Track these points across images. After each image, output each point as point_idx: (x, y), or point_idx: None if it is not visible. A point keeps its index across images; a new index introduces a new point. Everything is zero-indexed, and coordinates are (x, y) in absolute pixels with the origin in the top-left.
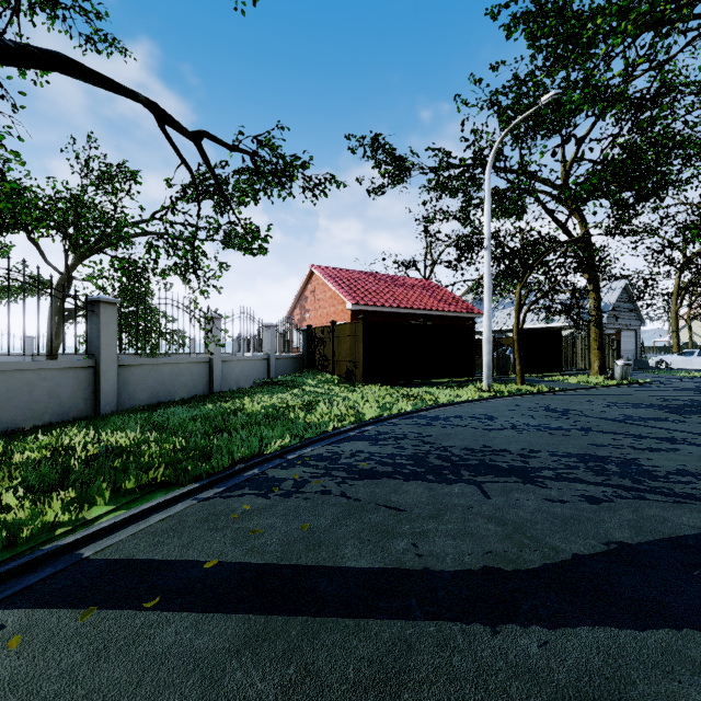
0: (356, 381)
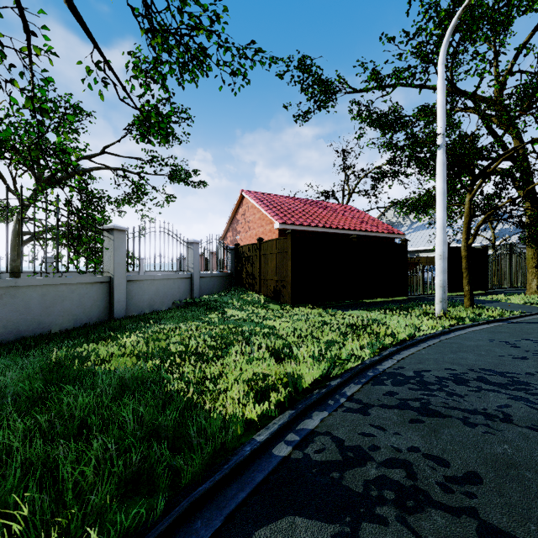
0: (284, 302)
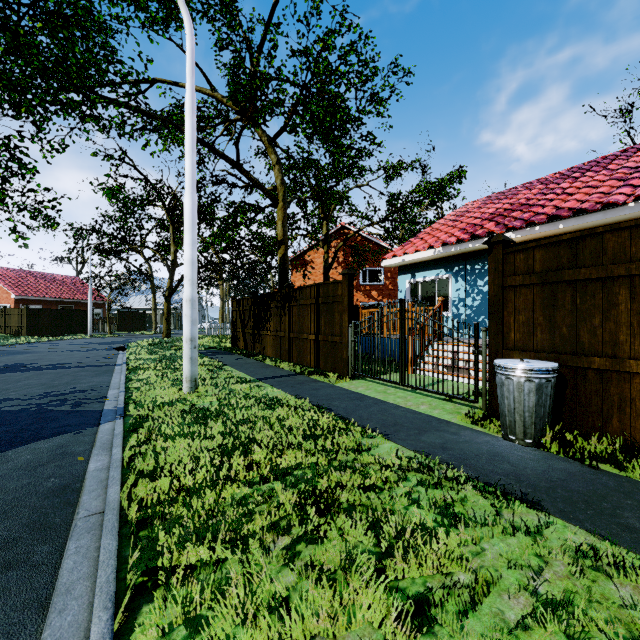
0: (22, 336)
